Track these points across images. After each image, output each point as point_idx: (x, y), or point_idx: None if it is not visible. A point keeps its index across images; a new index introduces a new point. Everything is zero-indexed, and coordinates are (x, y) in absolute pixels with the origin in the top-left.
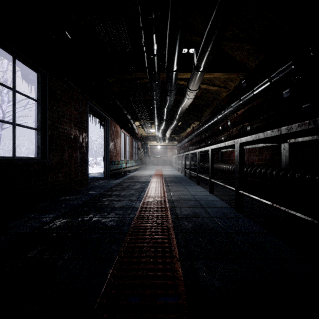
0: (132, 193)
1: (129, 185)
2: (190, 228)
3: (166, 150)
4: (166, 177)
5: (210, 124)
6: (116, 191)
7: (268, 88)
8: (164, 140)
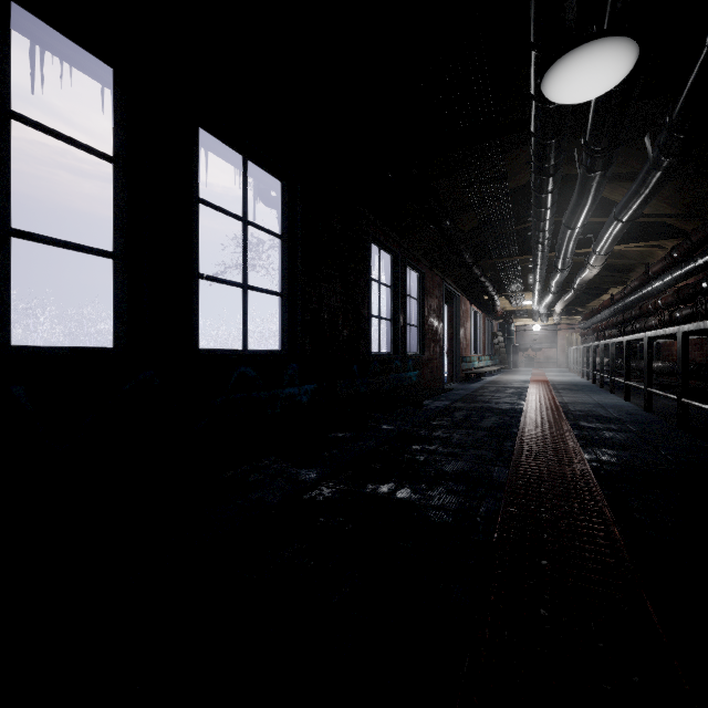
0: (509, 395)
1: (499, 389)
2: (581, 414)
3: (554, 335)
4: (555, 384)
5: (638, 297)
6: (487, 393)
7: (697, 270)
8: (549, 316)
